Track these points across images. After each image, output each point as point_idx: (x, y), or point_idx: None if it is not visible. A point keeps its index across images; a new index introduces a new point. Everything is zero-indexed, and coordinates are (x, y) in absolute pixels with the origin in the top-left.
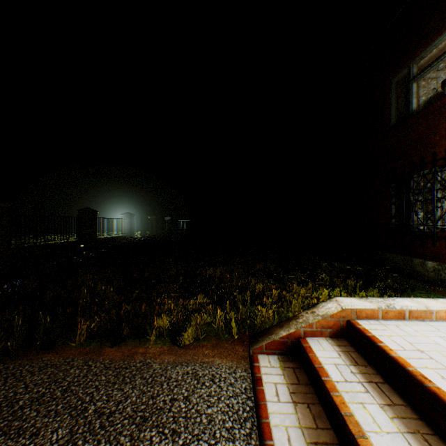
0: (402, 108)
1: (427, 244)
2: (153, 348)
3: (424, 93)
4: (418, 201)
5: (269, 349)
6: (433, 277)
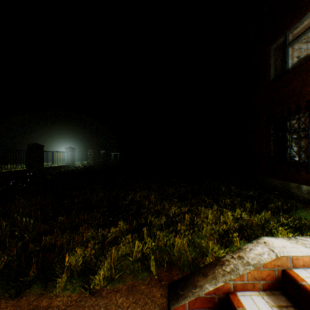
0: (279, 68)
1: (301, 171)
2: (59, 297)
3: (291, 59)
4: (294, 138)
5: (193, 308)
6: (307, 197)
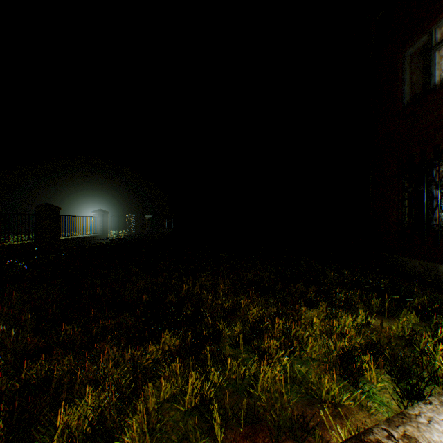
0: (418, 85)
1: None
2: None
3: None
4: None
5: None
6: None
